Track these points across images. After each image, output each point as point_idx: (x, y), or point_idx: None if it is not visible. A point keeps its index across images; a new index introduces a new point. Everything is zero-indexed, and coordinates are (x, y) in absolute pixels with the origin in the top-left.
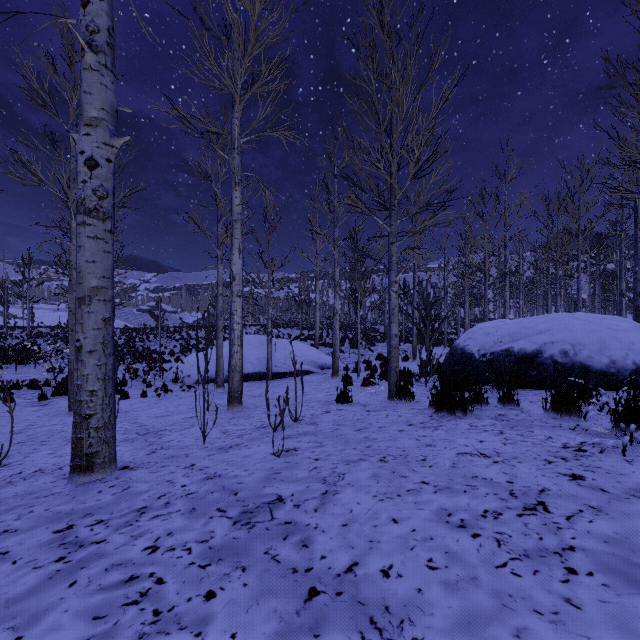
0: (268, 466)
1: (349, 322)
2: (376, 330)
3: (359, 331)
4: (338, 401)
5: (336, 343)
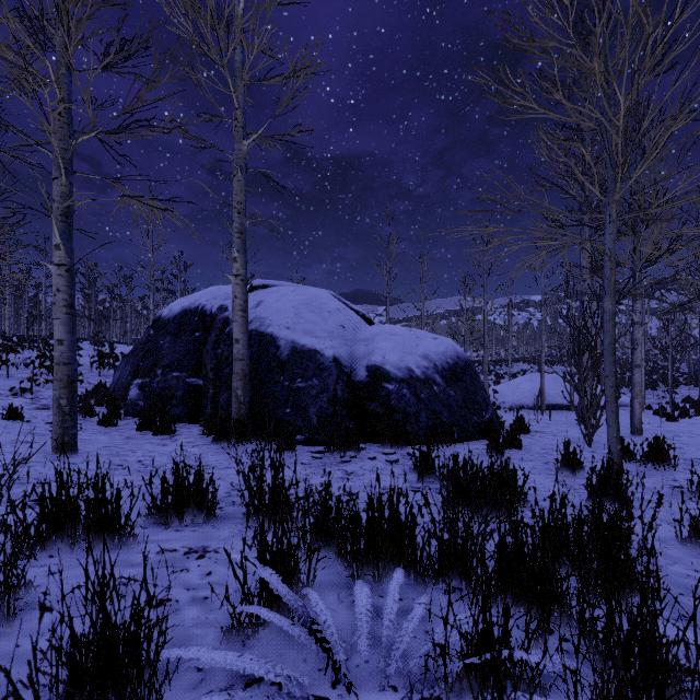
0: (657, 428)
1: (628, 358)
2: (674, 369)
3: (670, 377)
4: (667, 420)
5: (642, 385)
